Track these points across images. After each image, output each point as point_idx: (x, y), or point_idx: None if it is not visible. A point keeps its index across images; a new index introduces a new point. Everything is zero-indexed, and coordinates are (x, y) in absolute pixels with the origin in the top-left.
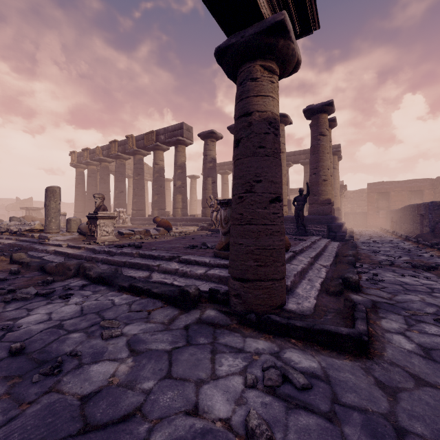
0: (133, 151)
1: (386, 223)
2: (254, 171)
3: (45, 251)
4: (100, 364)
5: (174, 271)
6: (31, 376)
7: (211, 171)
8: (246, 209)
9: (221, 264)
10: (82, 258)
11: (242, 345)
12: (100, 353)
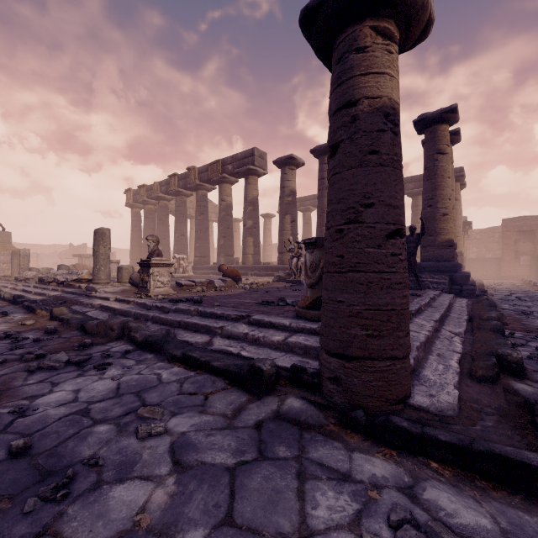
0: (195, 186)
1: (529, 272)
2: (361, 190)
3: (90, 306)
4: (127, 484)
5: (242, 336)
6: (25, 499)
7: (290, 207)
8: (348, 248)
9: (307, 328)
10: (130, 315)
11: (347, 466)
12: (129, 464)
